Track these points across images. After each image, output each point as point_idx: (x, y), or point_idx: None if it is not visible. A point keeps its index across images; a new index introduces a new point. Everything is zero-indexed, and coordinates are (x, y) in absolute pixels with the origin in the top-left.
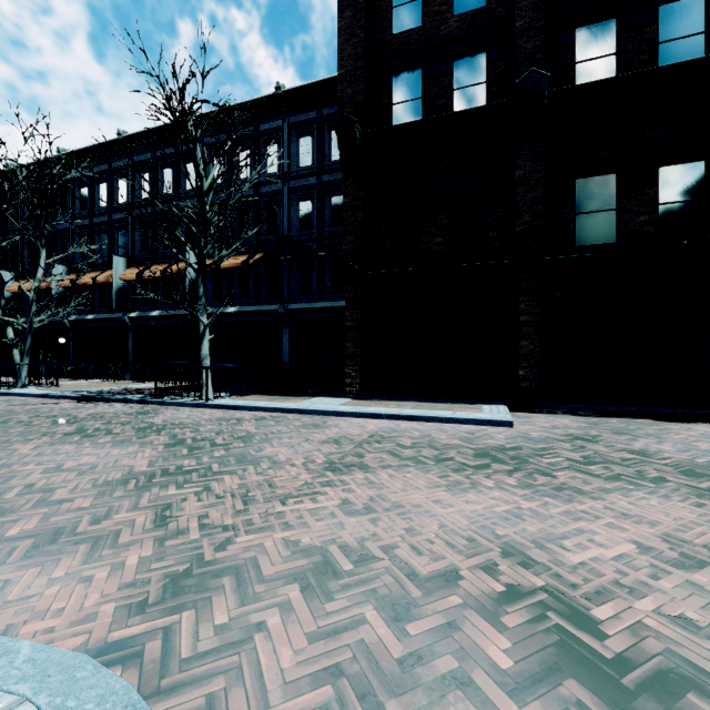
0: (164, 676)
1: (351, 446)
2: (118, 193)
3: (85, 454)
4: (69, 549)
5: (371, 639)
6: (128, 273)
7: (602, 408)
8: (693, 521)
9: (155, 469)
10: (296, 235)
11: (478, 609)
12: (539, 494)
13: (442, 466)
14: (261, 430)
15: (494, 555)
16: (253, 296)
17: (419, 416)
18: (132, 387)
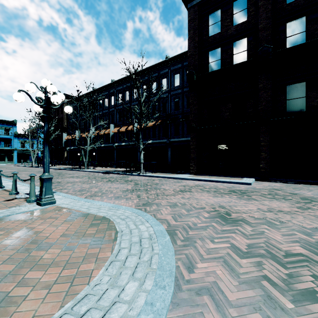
0: (146, 212)
1: (188, 187)
2: (111, 101)
3: (114, 185)
4: (122, 199)
5: (182, 212)
6: (114, 130)
7: (298, 180)
8: (284, 207)
9: (133, 189)
10: (173, 112)
11: (206, 212)
12: (241, 199)
13: (215, 192)
14: (160, 182)
15: (216, 206)
16: (157, 136)
17: (216, 180)
18: (117, 170)
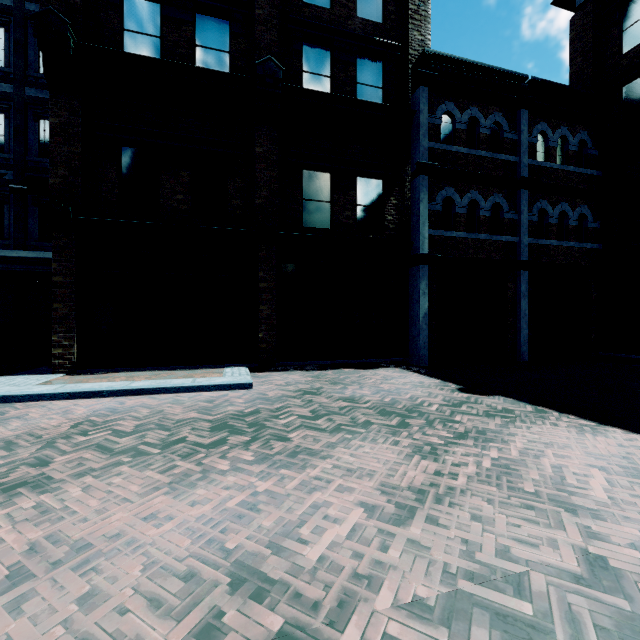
0: None
1: (33, 448)
2: None
3: None
4: None
5: None
6: None
7: (322, 363)
8: (396, 462)
9: None
10: None
11: None
12: (276, 466)
13: (169, 453)
14: None
15: (219, 594)
16: None
17: (153, 388)
18: None
